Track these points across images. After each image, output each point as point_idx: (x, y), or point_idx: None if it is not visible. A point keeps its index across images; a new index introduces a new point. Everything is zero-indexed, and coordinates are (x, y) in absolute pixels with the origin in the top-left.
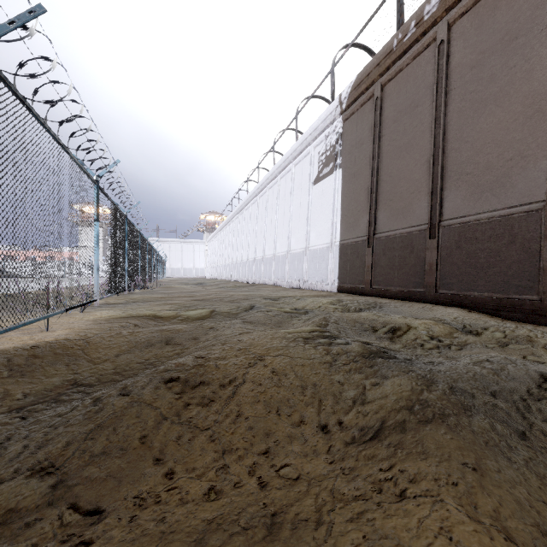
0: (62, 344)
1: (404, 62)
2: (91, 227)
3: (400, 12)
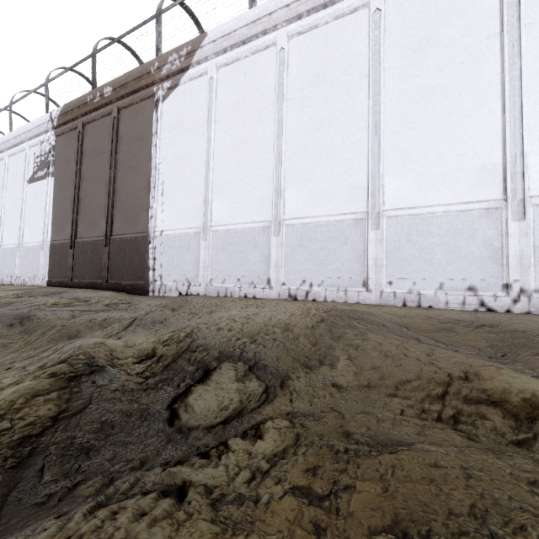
0: None
1: (97, 116)
2: None
3: (94, 77)
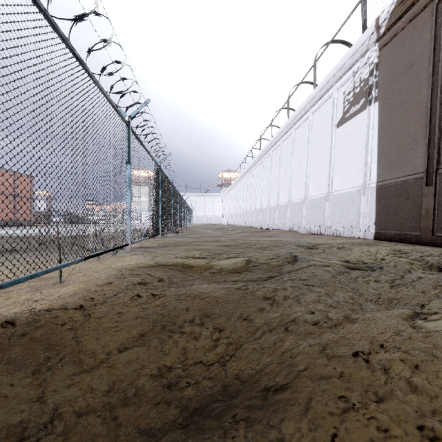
0: (51, 319)
1: None
2: (140, 186)
3: None
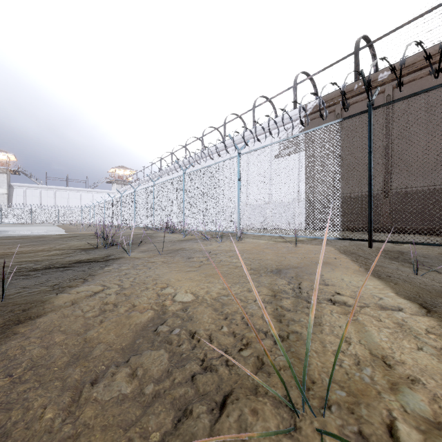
0: (342, 249)
1: (360, 99)
2: None
3: (357, 69)
